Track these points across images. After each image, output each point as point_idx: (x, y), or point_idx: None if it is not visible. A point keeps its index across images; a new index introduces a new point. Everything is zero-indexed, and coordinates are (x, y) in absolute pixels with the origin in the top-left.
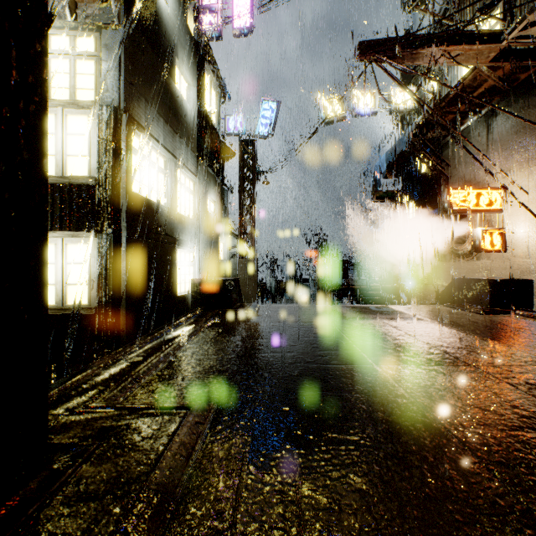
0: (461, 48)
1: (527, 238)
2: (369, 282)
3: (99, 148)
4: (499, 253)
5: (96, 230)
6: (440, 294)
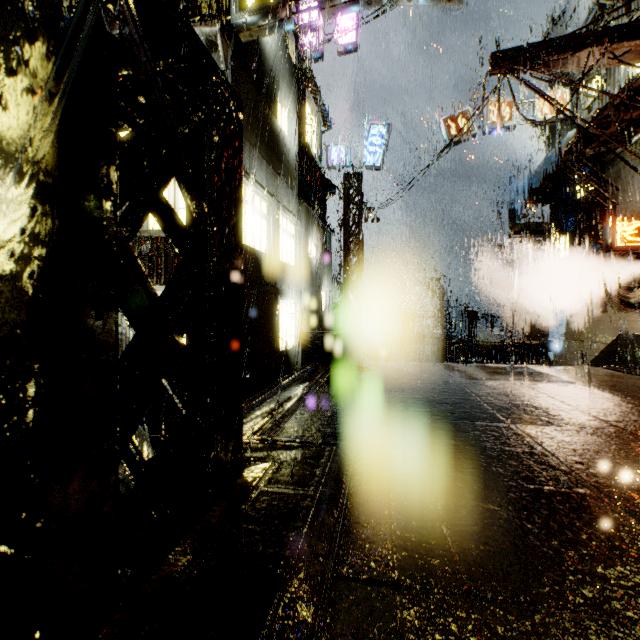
0: (630, 45)
1: None
2: (505, 338)
3: None
4: None
5: None
6: (600, 353)
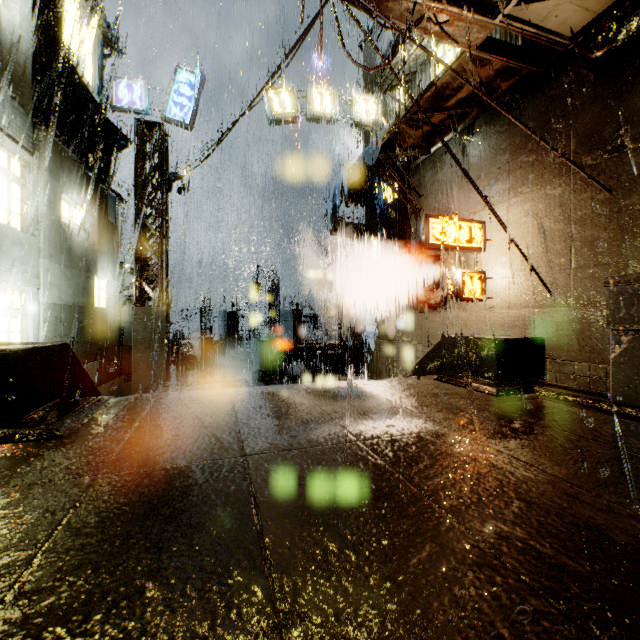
0: (450, 12)
1: (507, 284)
2: (327, 338)
3: None
4: (476, 303)
5: None
6: (424, 359)
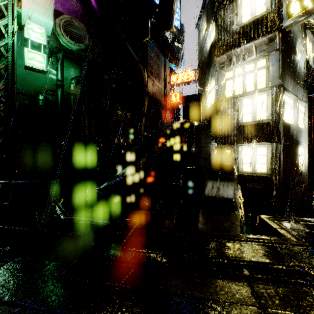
0: None
1: None
2: None
3: (271, 106)
4: None
5: (271, 141)
6: None
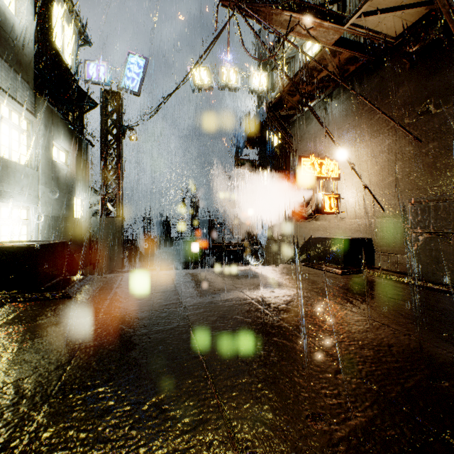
0: (314, 22)
1: (354, 202)
2: (232, 239)
3: None
4: (334, 215)
5: None
6: (297, 252)
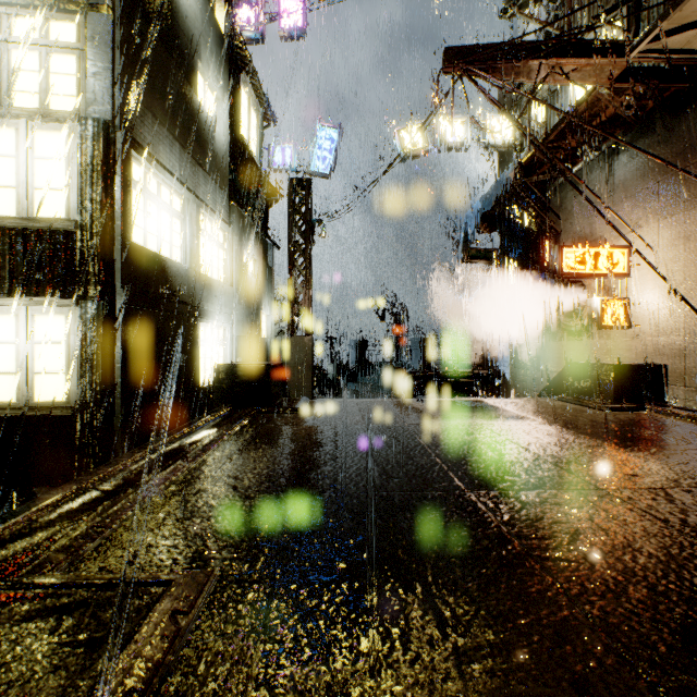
0: (577, 63)
1: (656, 311)
2: (459, 367)
3: (81, 179)
4: (622, 330)
5: (77, 296)
6: (550, 383)
